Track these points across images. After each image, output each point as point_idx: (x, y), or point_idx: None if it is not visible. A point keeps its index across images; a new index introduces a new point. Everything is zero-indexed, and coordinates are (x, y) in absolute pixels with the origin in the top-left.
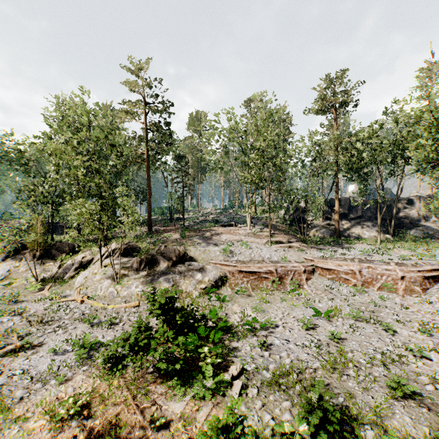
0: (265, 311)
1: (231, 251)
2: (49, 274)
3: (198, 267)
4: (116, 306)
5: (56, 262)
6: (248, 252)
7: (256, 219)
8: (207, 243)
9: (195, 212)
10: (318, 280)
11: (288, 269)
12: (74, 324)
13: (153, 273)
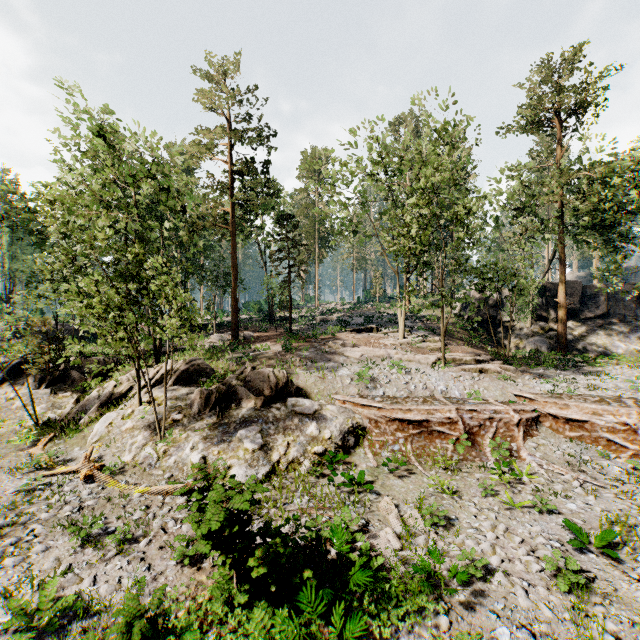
0: (452, 519)
1: (372, 377)
2: (59, 413)
3: (311, 409)
4: (147, 490)
5: (76, 391)
6: (404, 380)
7: (412, 319)
8: (328, 362)
9: (311, 309)
10: (548, 440)
11: (485, 418)
12: (51, 536)
13: (228, 419)
